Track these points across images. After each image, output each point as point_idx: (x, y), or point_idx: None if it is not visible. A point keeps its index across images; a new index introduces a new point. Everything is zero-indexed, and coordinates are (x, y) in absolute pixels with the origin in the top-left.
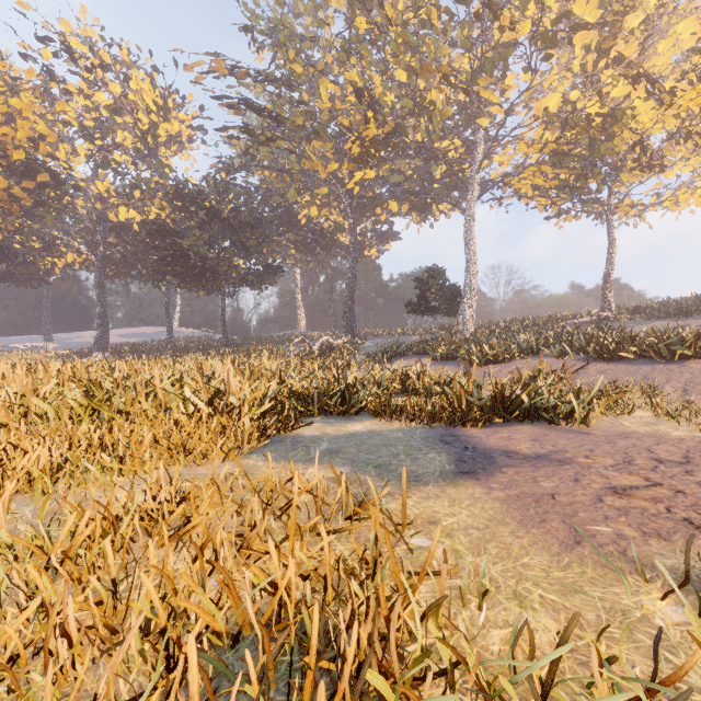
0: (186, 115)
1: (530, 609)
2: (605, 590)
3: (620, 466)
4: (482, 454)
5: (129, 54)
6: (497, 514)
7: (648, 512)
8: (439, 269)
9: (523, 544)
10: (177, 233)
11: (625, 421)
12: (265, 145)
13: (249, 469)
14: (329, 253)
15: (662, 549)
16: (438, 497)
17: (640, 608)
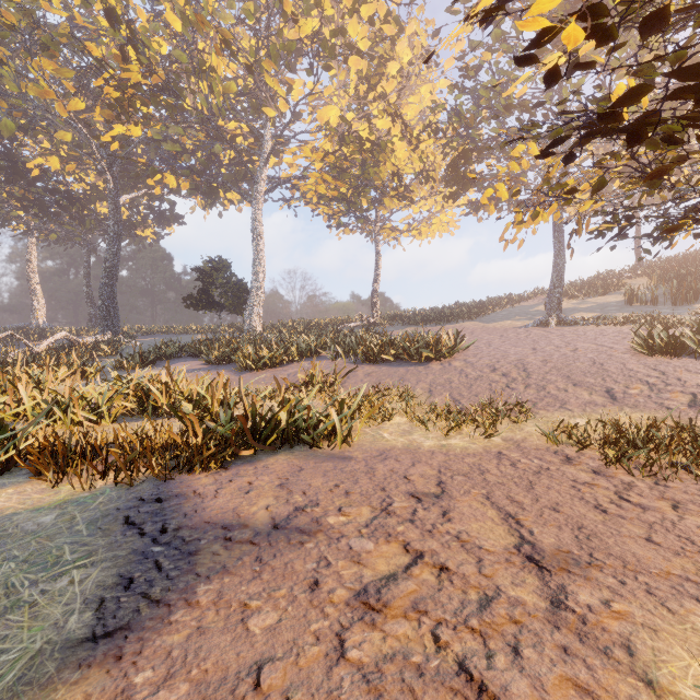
0: None
1: None
2: None
3: (377, 521)
4: (183, 543)
5: None
6: None
7: (412, 661)
8: (224, 262)
9: None
10: None
11: (386, 431)
12: None
13: None
14: (82, 224)
15: None
16: None
17: None
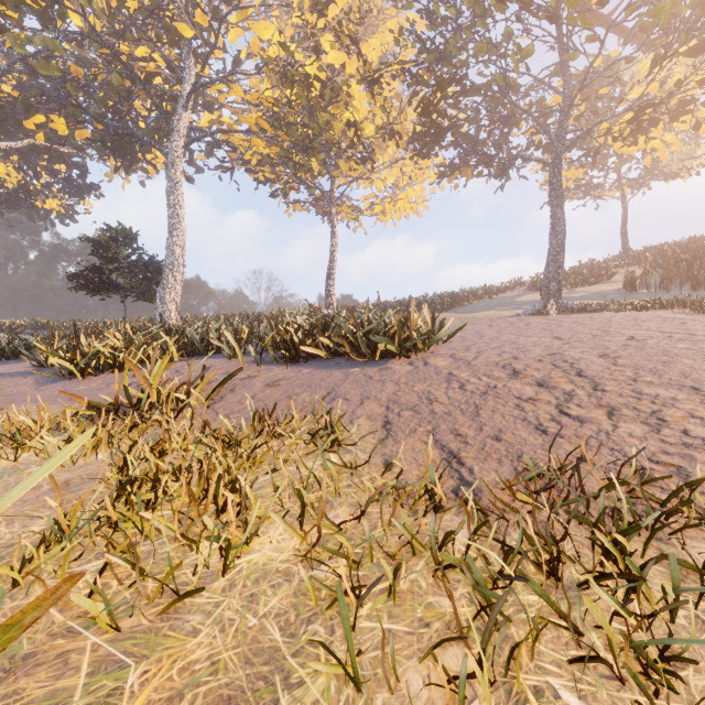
0: None
1: None
2: None
3: None
4: None
5: None
6: None
7: None
8: (127, 230)
9: None
10: None
11: (161, 667)
12: None
13: None
14: None
15: None
16: None
17: None
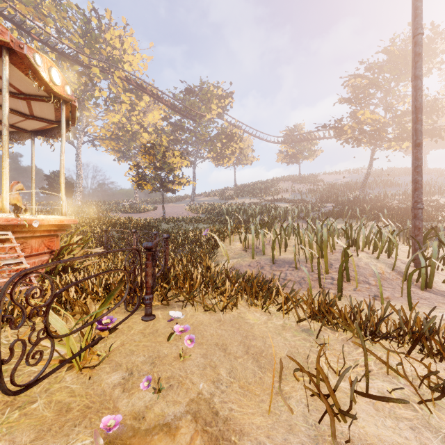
0: None
1: None
2: None
3: None
4: None
5: None
6: None
7: None
8: None
9: None
10: None
11: None
12: None
13: None
14: None
15: None
16: None
17: None
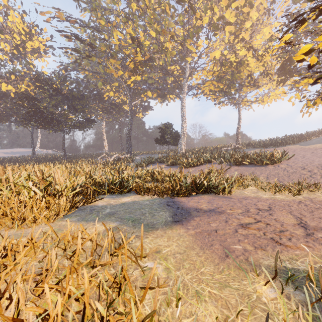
0: (43, 39)
1: (203, 301)
2: (239, 283)
3: (244, 213)
4: (185, 210)
5: (8, 1)
6: (190, 243)
7: (256, 235)
8: (170, 124)
9: (201, 260)
10: (37, 99)
11: (245, 191)
12: (86, 58)
13: (60, 227)
14: (119, 114)
15: (263, 255)
16: (162, 236)
17: (255, 292)
